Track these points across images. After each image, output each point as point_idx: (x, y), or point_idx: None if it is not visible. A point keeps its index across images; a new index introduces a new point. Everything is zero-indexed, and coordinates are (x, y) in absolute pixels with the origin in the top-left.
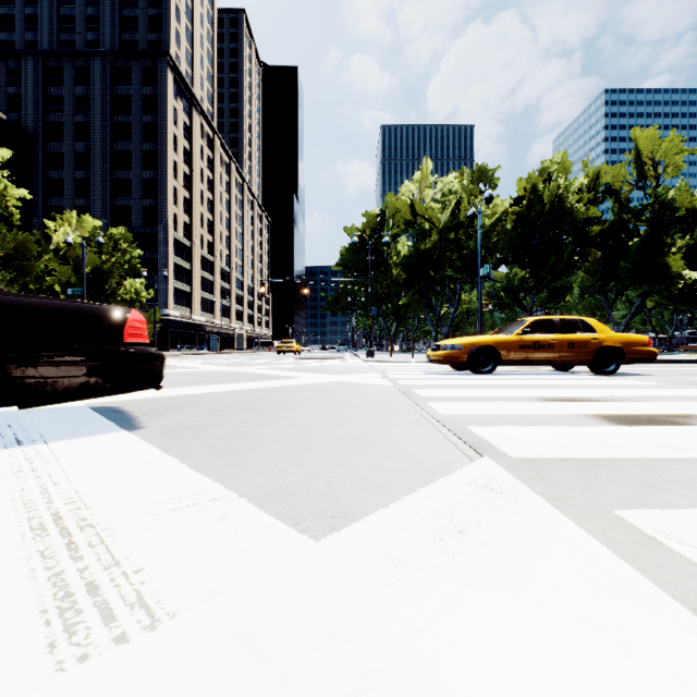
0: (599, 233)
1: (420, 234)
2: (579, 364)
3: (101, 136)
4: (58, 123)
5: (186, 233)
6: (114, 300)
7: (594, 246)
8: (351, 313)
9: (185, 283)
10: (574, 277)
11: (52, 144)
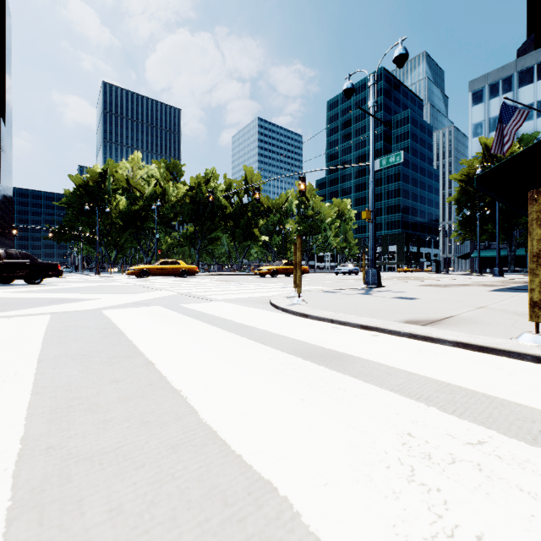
0: (230, 213)
1: (133, 199)
2: (176, 274)
3: None
4: None
5: None
6: None
7: (230, 218)
8: (76, 242)
9: None
10: (219, 234)
11: None
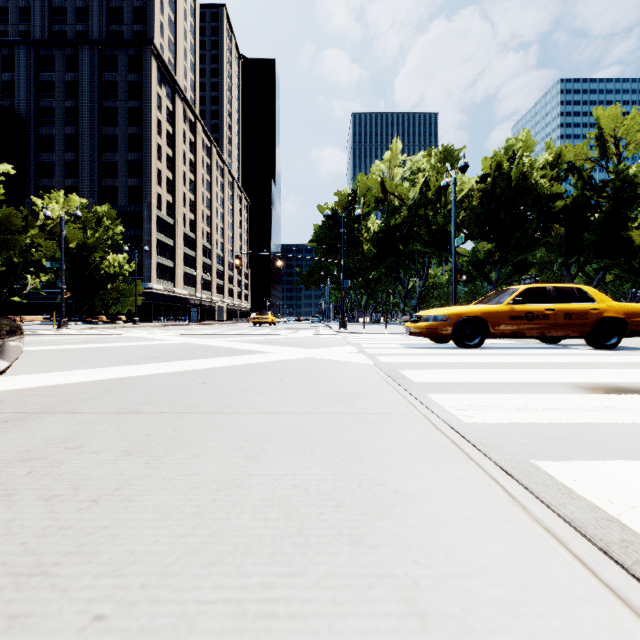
0: (562, 209)
1: (390, 211)
2: (577, 337)
3: (89, 120)
4: (49, 108)
5: (169, 212)
6: (98, 273)
7: (557, 222)
8: (324, 286)
9: (168, 259)
10: (538, 251)
11: (43, 128)
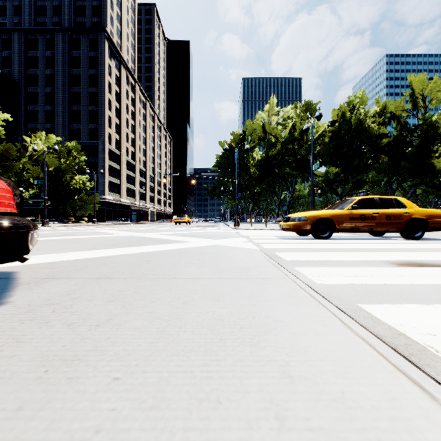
0: (387, 144)
1: (269, 145)
2: (394, 231)
3: (62, 83)
4: (34, 75)
5: (117, 146)
6: (68, 188)
7: (383, 153)
8: (223, 197)
9: (116, 178)
10: (370, 173)
11: (31, 88)
